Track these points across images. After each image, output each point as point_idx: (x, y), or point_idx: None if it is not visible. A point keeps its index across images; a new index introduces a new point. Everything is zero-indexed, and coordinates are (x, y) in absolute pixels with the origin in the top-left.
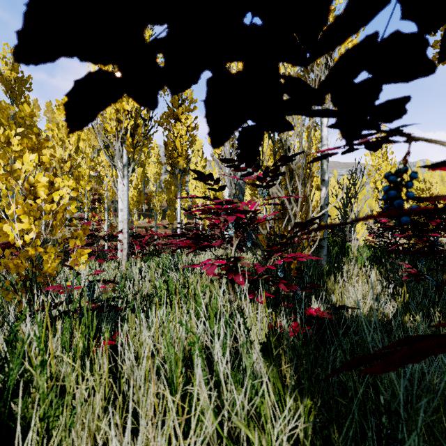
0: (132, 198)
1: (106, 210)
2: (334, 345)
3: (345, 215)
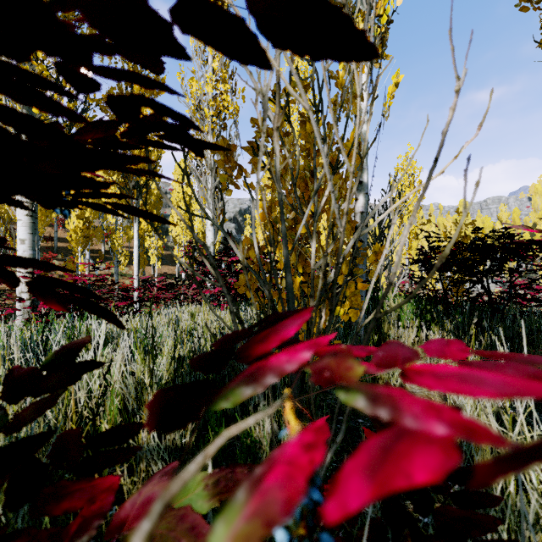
0: (75, 231)
1: None
2: None
3: None
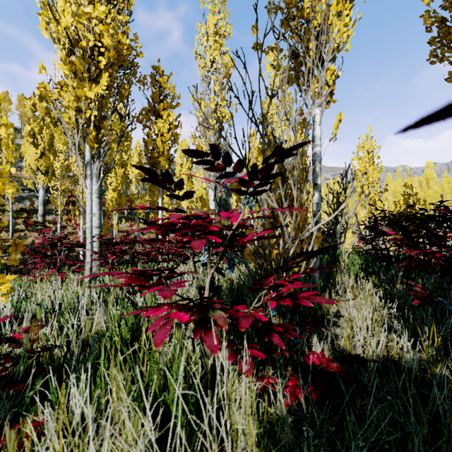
0: (112, 200)
1: (81, 213)
2: (356, 439)
3: (336, 221)
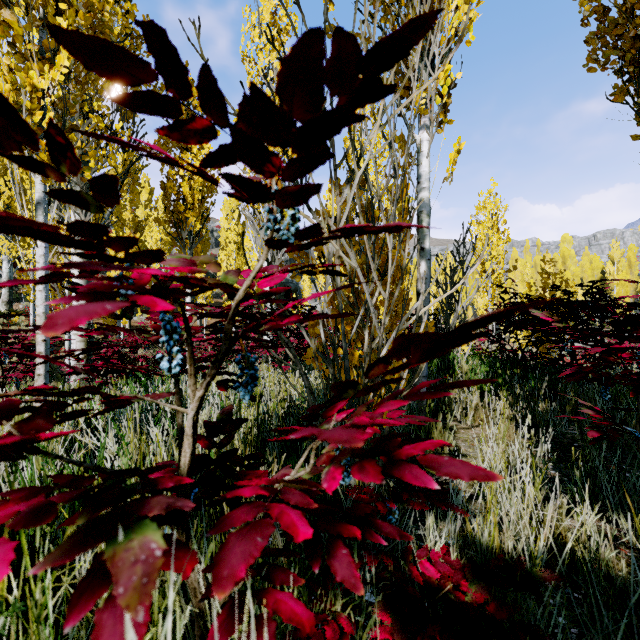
0: None
1: None
2: None
3: (449, 309)
